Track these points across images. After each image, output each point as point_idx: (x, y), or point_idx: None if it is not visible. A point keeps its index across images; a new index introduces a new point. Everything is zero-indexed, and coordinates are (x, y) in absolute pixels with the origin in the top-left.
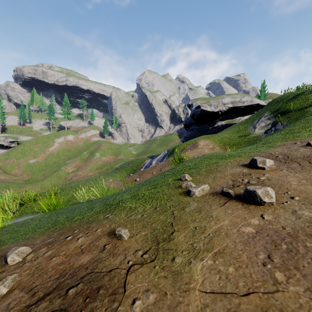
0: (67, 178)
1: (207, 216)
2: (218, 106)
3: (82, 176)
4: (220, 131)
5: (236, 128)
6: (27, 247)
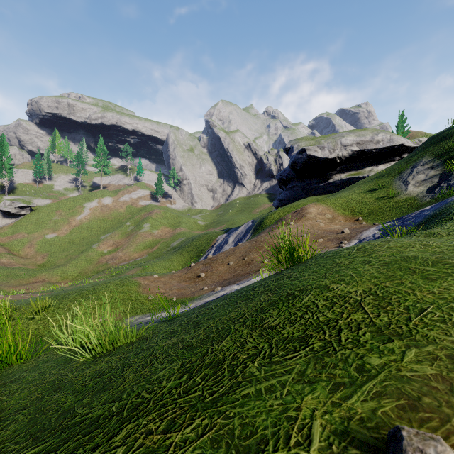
0: (100, 262)
1: None
2: (335, 149)
3: (123, 259)
4: (337, 190)
5: (370, 184)
6: None
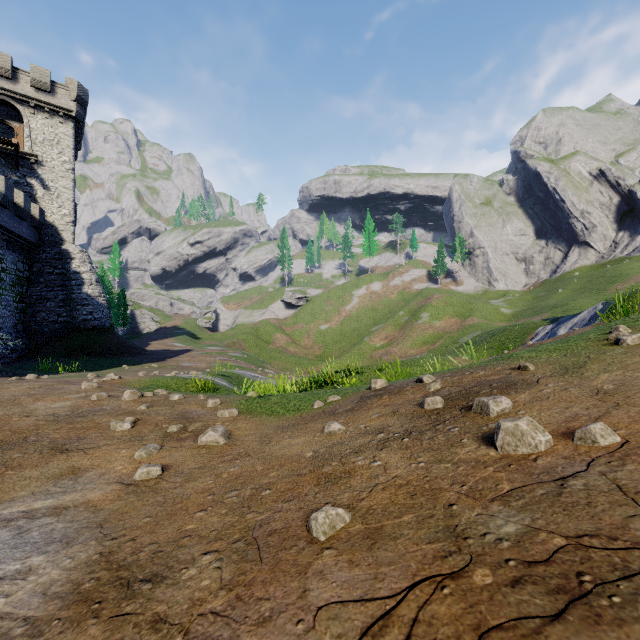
0: (373, 357)
1: (633, 355)
2: None
3: (398, 356)
4: None
5: None
6: (432, 376)
